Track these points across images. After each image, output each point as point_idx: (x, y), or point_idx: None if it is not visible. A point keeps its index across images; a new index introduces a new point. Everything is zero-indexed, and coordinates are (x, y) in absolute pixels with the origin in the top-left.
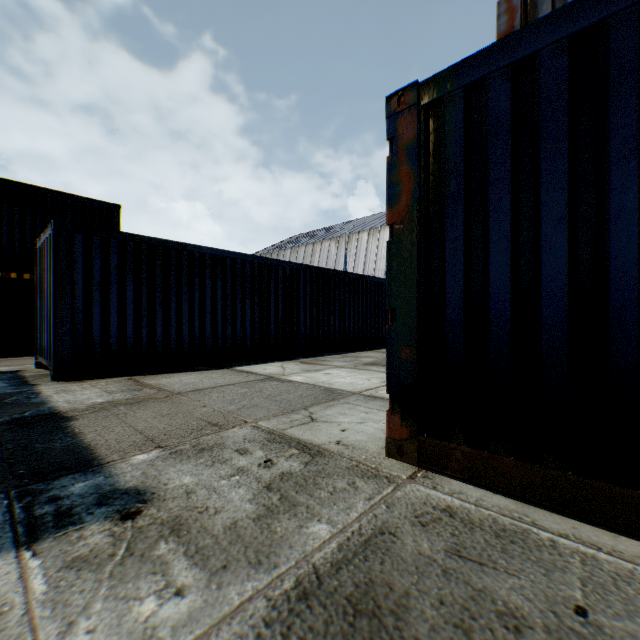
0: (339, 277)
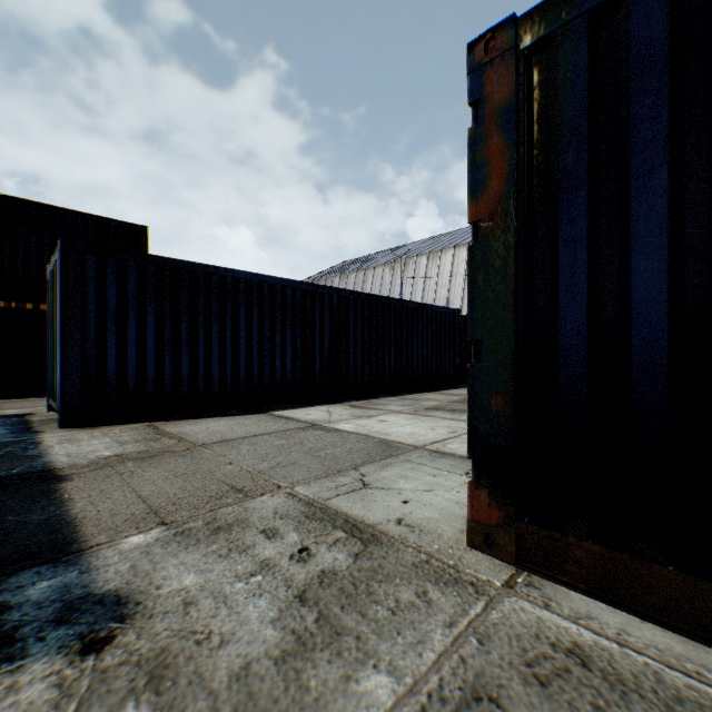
0: (395, 306)
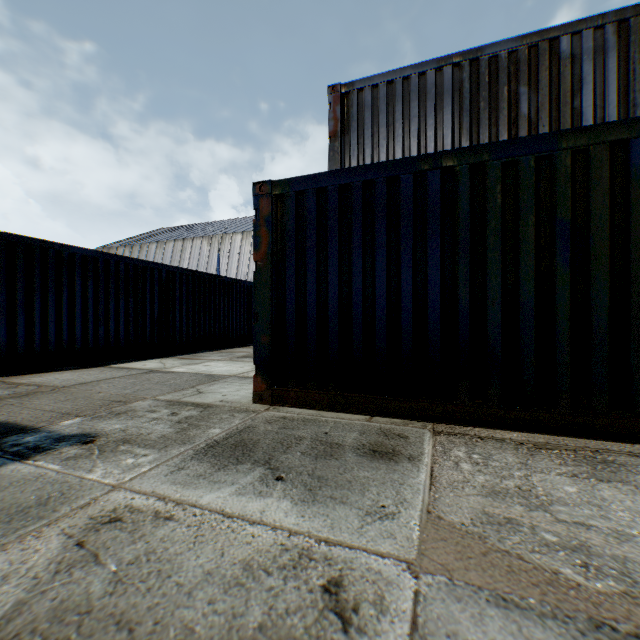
0: (214, 280)
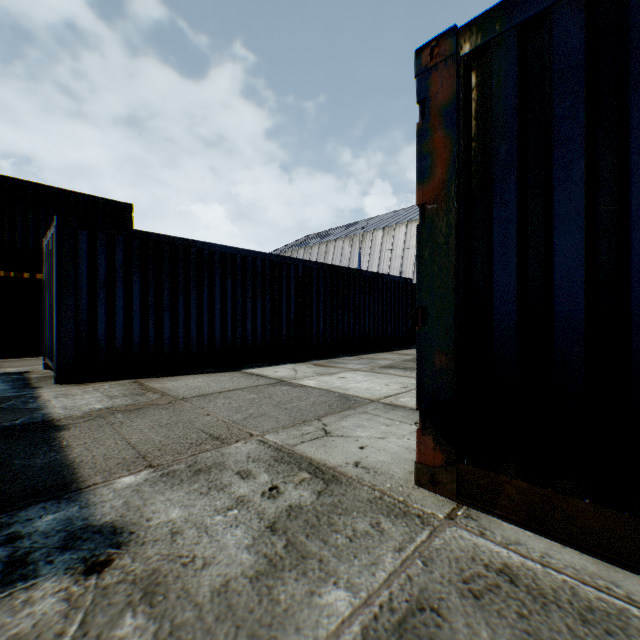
0: (354, 275)
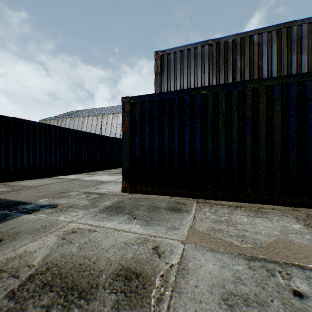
0: (100, 137)
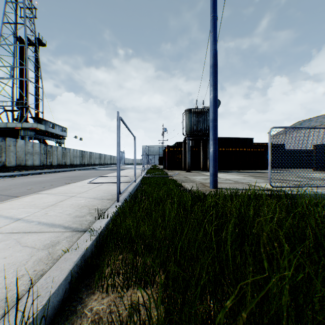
0: None
